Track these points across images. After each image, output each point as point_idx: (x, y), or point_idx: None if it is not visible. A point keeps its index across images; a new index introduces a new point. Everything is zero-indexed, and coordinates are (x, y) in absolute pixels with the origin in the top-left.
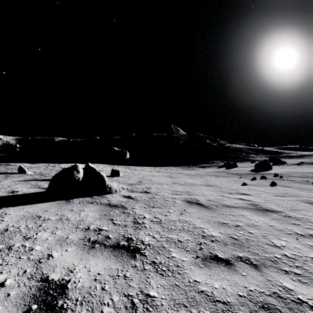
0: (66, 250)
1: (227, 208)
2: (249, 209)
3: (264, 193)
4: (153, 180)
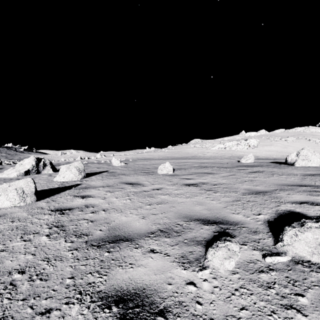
0: None
1: None
2: None
3: None
4: None
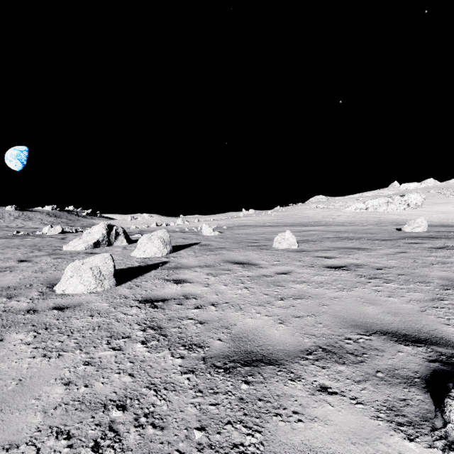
0: None
1: None
2: None
3: None
4: None
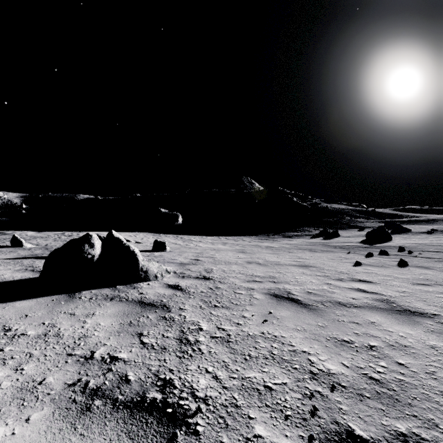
0: (27, 418)
1: (342, 307)
2: (380, 309)
3: (394, 279)
4: (217, 257)
